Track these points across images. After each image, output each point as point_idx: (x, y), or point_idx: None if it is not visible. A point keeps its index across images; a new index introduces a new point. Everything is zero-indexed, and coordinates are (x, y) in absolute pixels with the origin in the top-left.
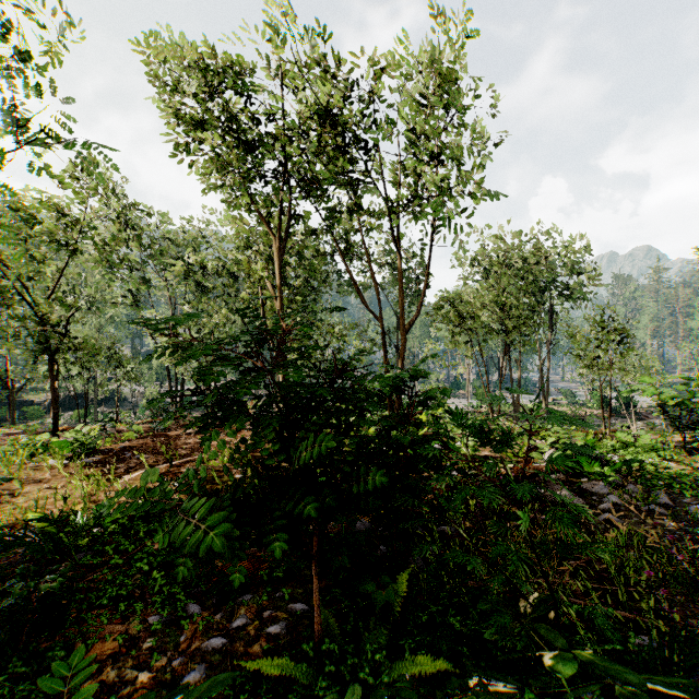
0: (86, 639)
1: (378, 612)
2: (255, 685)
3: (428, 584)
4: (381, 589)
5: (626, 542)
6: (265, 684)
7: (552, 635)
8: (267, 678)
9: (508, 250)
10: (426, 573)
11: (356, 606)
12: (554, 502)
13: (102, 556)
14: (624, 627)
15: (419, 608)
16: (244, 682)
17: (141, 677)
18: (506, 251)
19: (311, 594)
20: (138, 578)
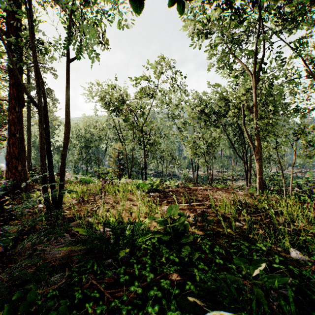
0: None
1: None
2: None
3: None
4: None
5: None
6: None
7: None
8: None
9: None
10: None
11: None
12: None
13: None
14: None
15: None
16: None
17: None
18: None
19: None
20: None
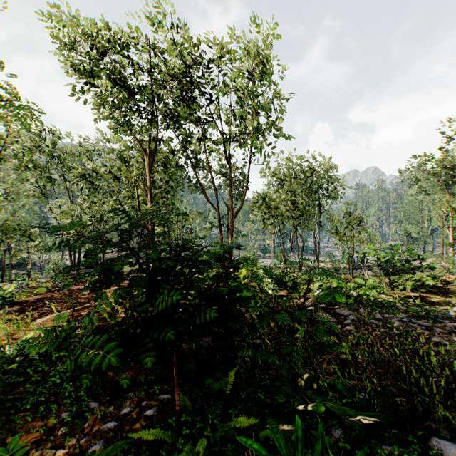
0: (15, 433)
1: (215, 394)
2: (137, 448)
3: (246, 375)
4: (218, 380)
5: (358, 342)
6: (145, 446)
7: (313, 396)
8: (145, 443)
9: (296, 167)
10: (245, 369)
11: (202, 393)
12: (320, 321)
13: (24, 376)
14: (354, 389)
15: (241, 390)
16: (130, 447)
17: (58, 453)
18: (294, 168)
19: (173, 388)
20: (52, 388)
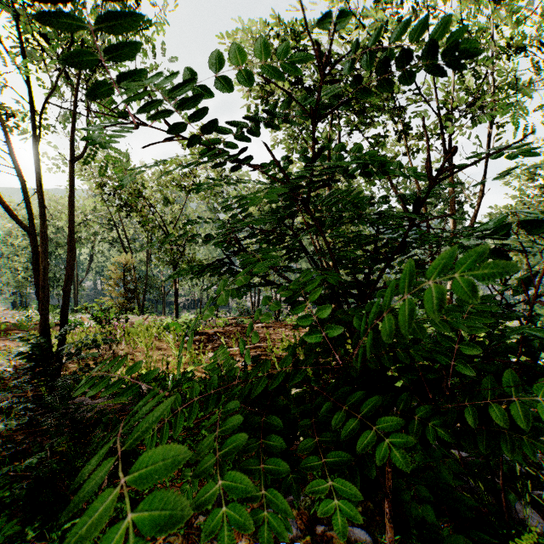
0: None
1: None
2: None
3: None
4: None
5: None
6: None
7: None
8: None
9: None
10: None
11: None
12: None
13: None
14: None
15: None
16: None
17: None
18: None
19: (373, 518)
20: None
